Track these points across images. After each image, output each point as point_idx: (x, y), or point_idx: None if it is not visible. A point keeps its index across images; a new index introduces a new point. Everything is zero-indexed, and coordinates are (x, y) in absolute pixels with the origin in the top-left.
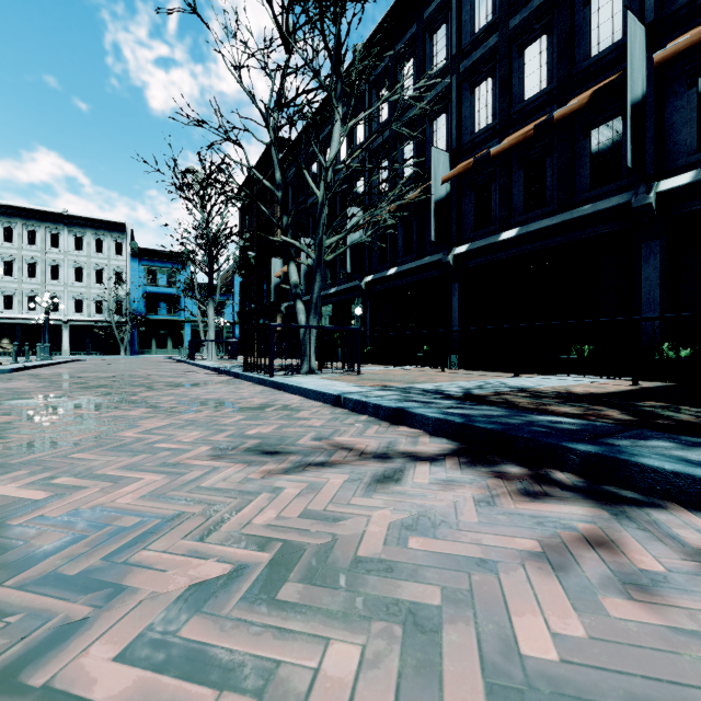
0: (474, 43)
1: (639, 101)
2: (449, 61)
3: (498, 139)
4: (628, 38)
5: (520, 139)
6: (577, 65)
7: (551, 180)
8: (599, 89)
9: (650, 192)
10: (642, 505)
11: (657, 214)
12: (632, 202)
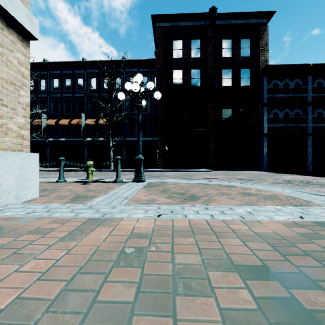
0: (54, 92)
1: (84, 126)
2: (46, 91)
3: (60, 118)
4: (82, 117)
5: (65, 123)
6: (76, 112)
7: (71, 131)
8: (78, 122)
9: (85, 140)
10: (71, 172)
11: (87, 143)
12: (83, 140)
